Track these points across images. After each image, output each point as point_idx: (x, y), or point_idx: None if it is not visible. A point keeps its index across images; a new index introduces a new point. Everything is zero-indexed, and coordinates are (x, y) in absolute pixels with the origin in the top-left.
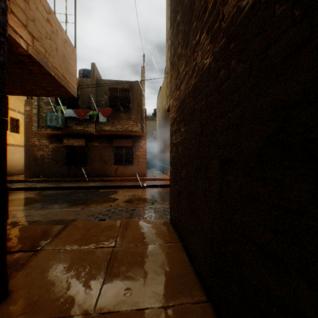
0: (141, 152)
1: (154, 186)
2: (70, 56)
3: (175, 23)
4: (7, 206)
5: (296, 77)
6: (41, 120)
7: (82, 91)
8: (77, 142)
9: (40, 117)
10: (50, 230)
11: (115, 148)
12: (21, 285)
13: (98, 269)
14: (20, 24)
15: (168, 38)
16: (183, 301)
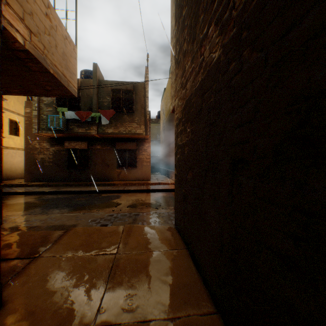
0: (145, 156)
1: (158, 190)
2: (70, 54)
3: (180, 19)
4: (1, 211)
5: (322, 62)
6: (41, 123)
7: (84, 92)
8: (79, 145)
9: (41, 119)
10: (49, 236)
11: (117, 152)
12: (17, 295)
13: (99, 278)
14: (16, 17)
15: (173, 36)
16: (190, 312)
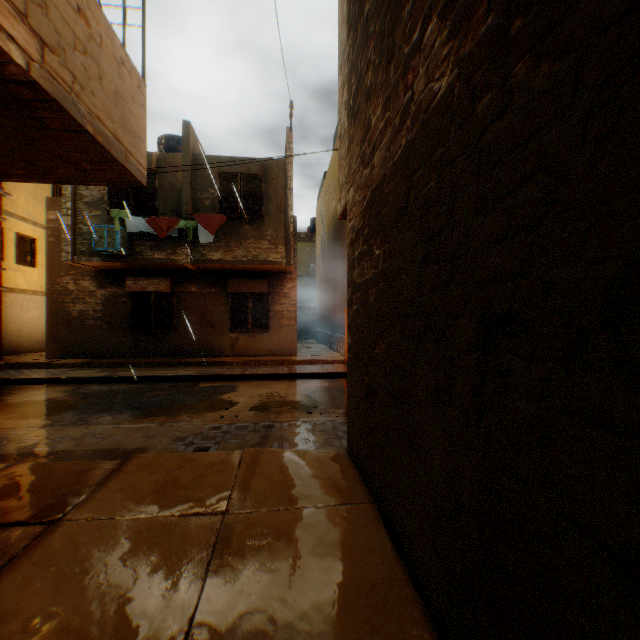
0: (286, 306)
1: (313, 375)
2: (132, 97)
3: (359, 22)
4: None
5: None
6: (80, 240)
7: (163, 180)
8: (155, 286)
9: (79, 233)
10: (87, 473)
11: (231, 298)
12: (6, 612)
13: (186, 569)
14: (8, 9)
15: (343, 63)
16: None
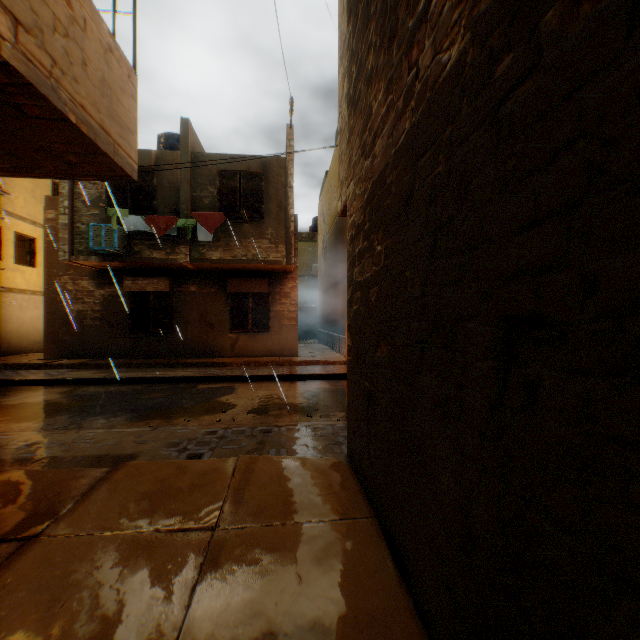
0: (287, 306)
1: (314, 376)
2: (121, 86)
3: (359, 5)
4: None
5: None
6: (77, 240)
7: (162, 178)
8: (154, 285)
9: (76, 232)
10: (73, 482)
11: (231, 298)
12: None
13: (168, 595)
14: None
15: (344, 54)
16: None
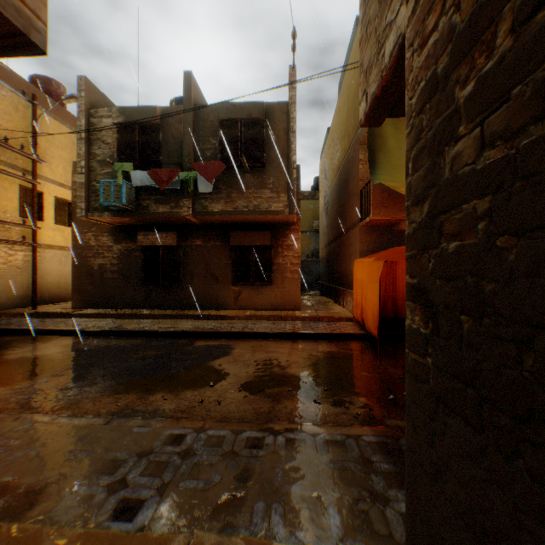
0: (289, 259)
1: (319, 335)
2: None
3: None
4: None
5: None
6: (93, 197)
7: (167, 134)
8: (162, 240)
9: (92, 191)
10: None
11: (234, 251)
12: None
13: None
14: None
15: None
16: None
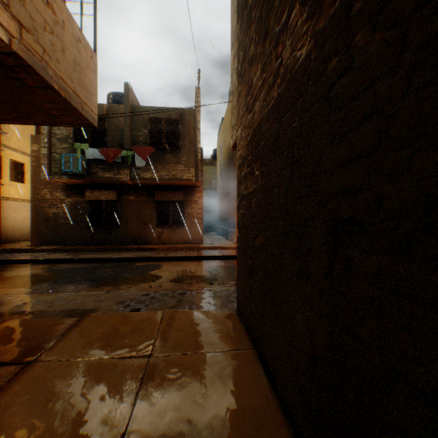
0: (196, 210)
1: (214, 257)
2: (86, 64)
3: (245, 11)
4: None
5: None
6: (53, 165)
7: (111, 123)
8: (105, 196)
9: (53, 160)
10: (55, 326)
11: (158, 204)
12: None
13: (121, 397)
14: None
15: (234, 41)
16: None
